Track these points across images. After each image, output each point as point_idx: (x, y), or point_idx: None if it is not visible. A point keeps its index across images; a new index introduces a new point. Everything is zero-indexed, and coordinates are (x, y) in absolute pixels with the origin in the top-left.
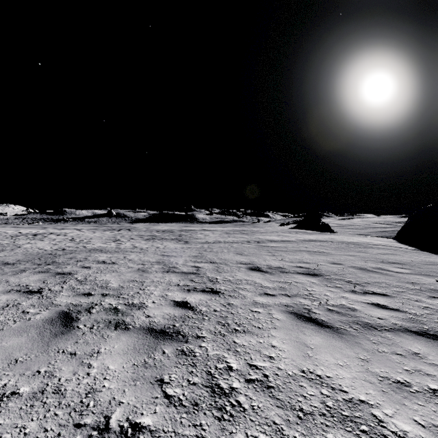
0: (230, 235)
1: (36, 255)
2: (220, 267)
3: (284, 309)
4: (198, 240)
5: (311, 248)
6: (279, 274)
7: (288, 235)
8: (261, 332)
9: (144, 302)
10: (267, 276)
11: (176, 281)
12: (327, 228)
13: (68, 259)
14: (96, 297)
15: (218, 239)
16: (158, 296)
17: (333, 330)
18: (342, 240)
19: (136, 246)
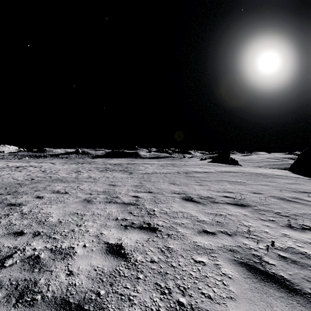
0: (164, 167)
1: (6, 185)
2: (157, 197)
3: (231, 257)
4: (140, 171)
5: (229, 178)
6: (210, 204)
7: (208, 167)
8: (216, 310)
9: (73, 245)
10: (201, 208)
11: (115, 214)
12: (235, 162)
13: (29, 188)
14: (25, 237)
15: (155, 170)
16: (92, 236)
17: (308, 300)
18: (250, 171)
19: (91, 176)
